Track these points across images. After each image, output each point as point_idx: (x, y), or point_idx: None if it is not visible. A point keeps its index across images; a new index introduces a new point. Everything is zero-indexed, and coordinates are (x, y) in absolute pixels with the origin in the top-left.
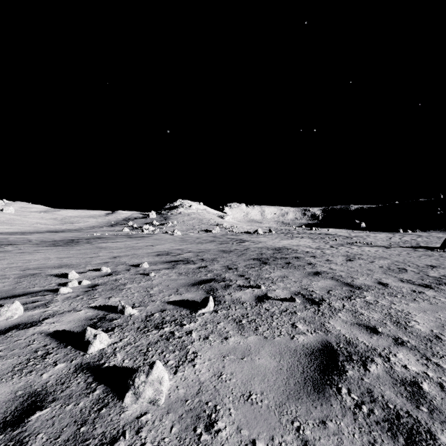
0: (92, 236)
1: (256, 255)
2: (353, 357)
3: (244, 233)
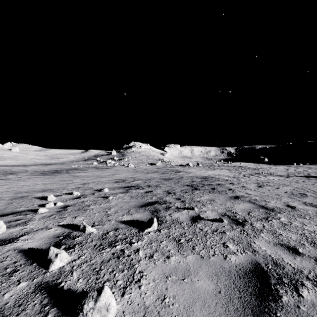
0: (71, 168)
1: (188, 182)
2: (284, 280)
3: (179, 166)
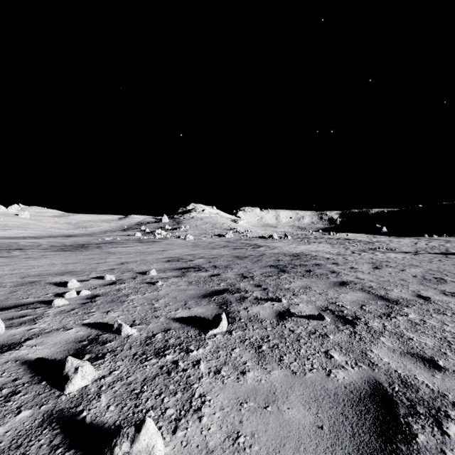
0: (103, 241)
1: (272, 261)
2: (418, 408)
3: (258, 238)
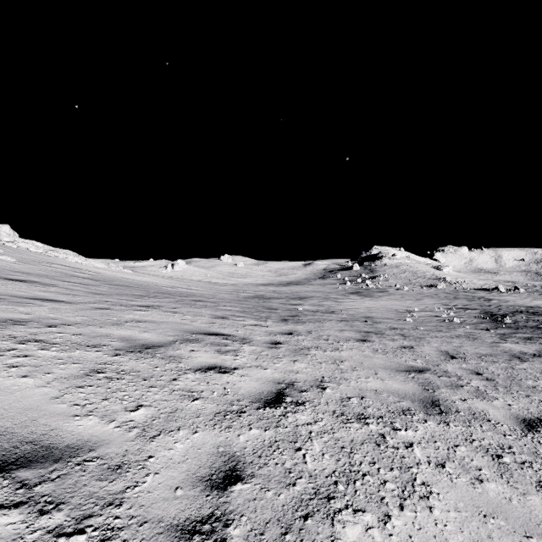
0: (345, 290)
1: (511, 309)
2: None
3: (478, 290)
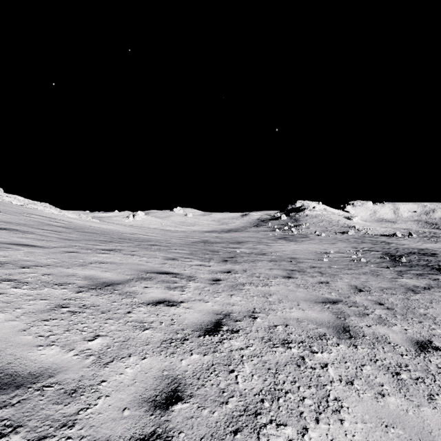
0: (275, 236)
1: (406, 251)
2: (438, 263)
3: (381, 236)
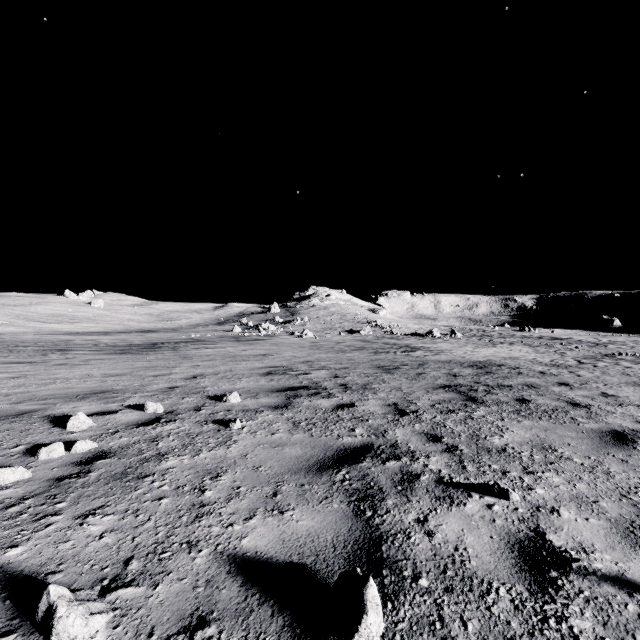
0: (187, 338)
1: (444, 378)
2: None
3: (410, 336)
